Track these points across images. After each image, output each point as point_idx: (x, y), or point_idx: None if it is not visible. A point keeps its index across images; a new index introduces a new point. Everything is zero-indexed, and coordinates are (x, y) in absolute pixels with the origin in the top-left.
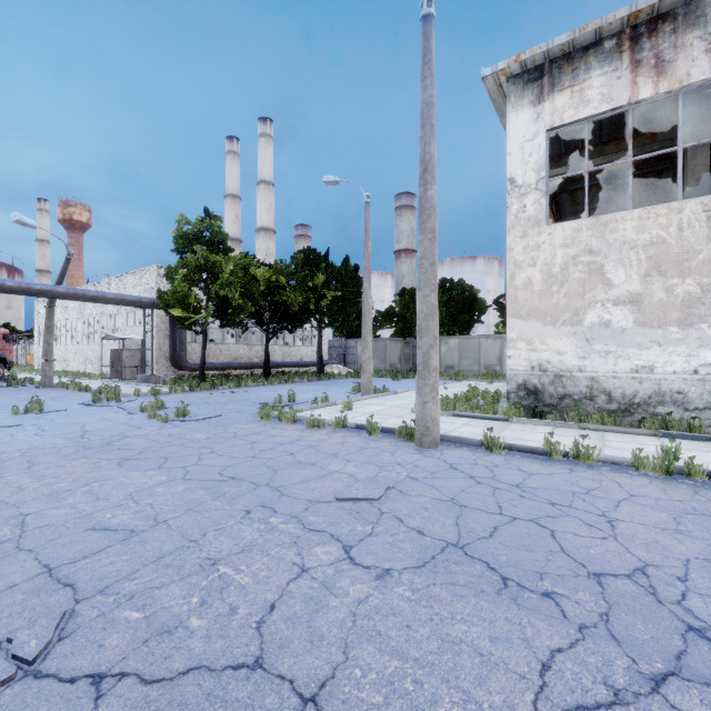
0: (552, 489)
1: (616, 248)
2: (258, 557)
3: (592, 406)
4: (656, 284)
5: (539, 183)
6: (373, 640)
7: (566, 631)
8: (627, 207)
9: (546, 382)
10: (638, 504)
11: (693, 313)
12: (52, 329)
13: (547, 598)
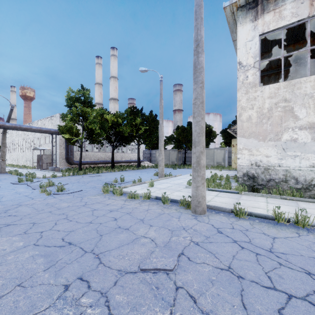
0: (298, 255)
1: (300, 98)
2: None
3: (286, 185)
4: None
5: (255, 64)
6: None
7: None
8: None
9: (259, 172)
10: None
11: None
12: (5, 144)
13: None
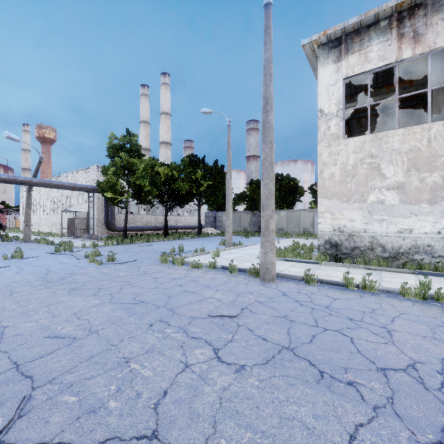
0: (349, 309)
1: (388, 153)
2: (156, 356)
3: (373, 254)
4: (413, 177)
5: (338, 112)
6: (234, 417)
7: (364, 410)
8: (393, 128)
9: (343, 239)
10: (406, 320)
11: (438, 195)
12: (30, 205)
13: (350, 386)
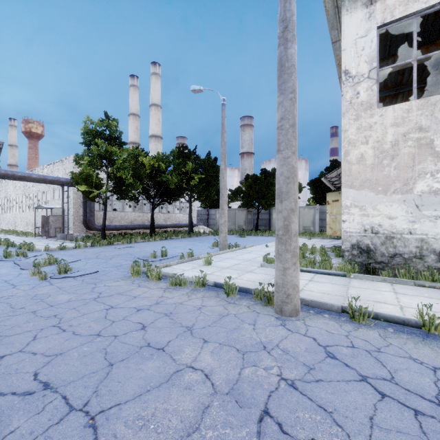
0: None
1: None
2: None
3: (422, 264)
4: None
5: (371, 73)
6: None
7: None
8: None
9: (377, 243)
10: None
11: None
12: None
13: None
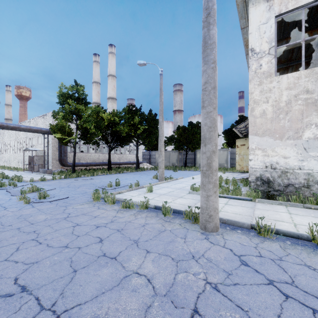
0: None
1: None
2: None
3: (308, 191)
4: None
5: (270, 50)
6: None
7: None
8: None
9: (275, 176)
10: None
11: None
12: None
13: None
